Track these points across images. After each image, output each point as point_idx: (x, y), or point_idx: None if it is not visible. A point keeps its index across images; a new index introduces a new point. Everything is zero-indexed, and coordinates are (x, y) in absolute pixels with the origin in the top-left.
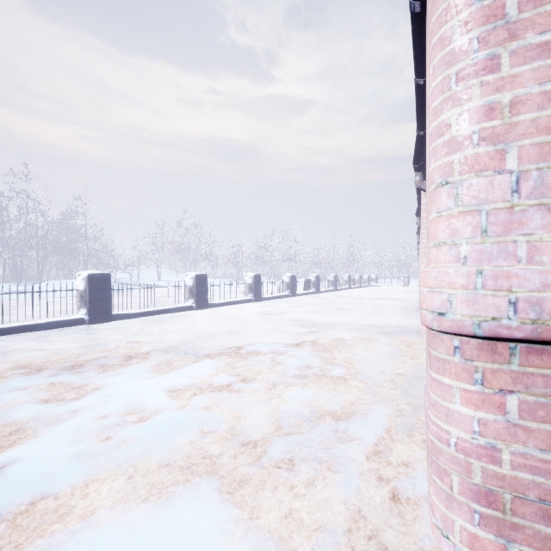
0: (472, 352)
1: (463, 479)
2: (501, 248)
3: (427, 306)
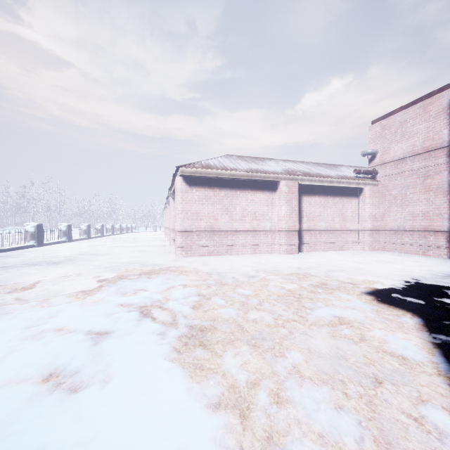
0: (180, 233)
1: (180, 247)
2: (183, 222)
3: (176, 228)
